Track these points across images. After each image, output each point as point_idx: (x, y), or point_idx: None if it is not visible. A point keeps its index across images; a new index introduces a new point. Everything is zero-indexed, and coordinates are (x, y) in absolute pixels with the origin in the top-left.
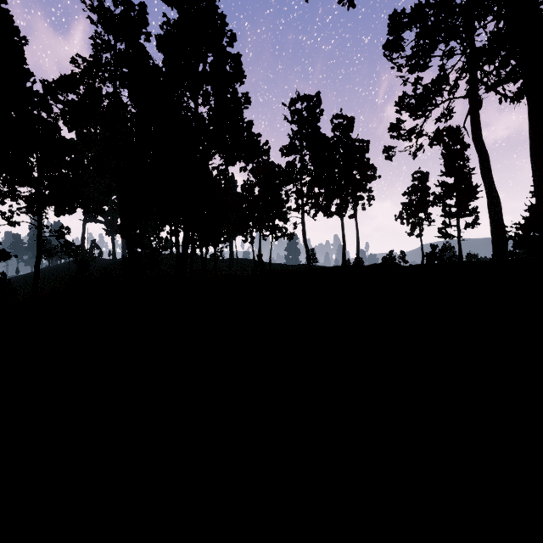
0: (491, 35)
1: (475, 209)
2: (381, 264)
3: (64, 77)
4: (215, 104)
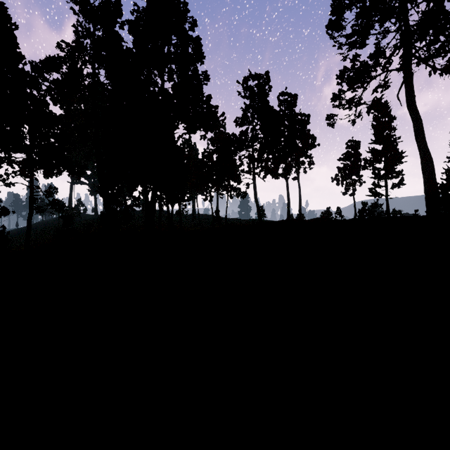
0: (423, 14)
1: (401, 172)
2: (320, 218)
3: (48, 58)
4: (179, 80)
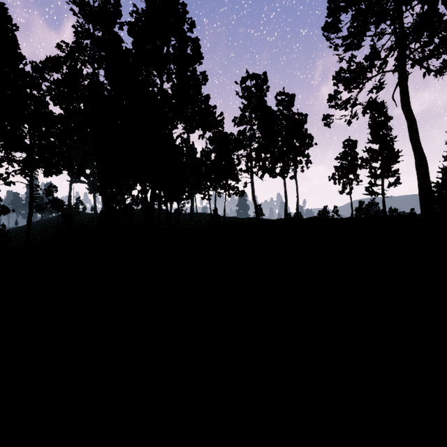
0: (418, 16)
1: (397, 171)
2: (317, 217)
3: (49, 58)
4: (177, 81)
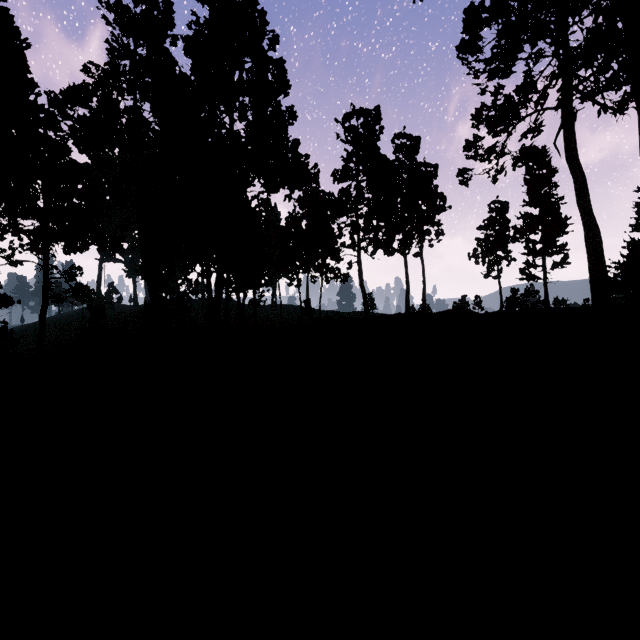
0: (589, 32)
1: (564, 246)
2: (452, 311)
3: (73, 87)
4: (254, 119)
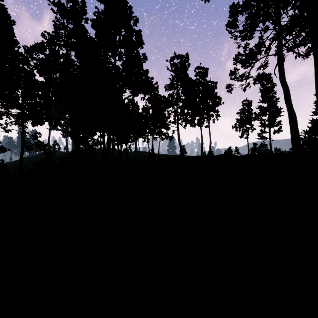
0: (290, 17)
1: (279, 122)
2: (224, 154)
3: (36, 44)
4: (126, 60)
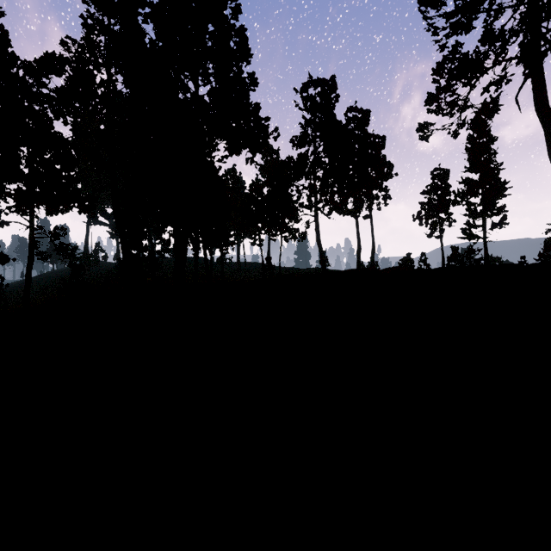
0: None
1: (503, 208)
2: (399, 267)
3: (45, 55)
4: (217, 83)
